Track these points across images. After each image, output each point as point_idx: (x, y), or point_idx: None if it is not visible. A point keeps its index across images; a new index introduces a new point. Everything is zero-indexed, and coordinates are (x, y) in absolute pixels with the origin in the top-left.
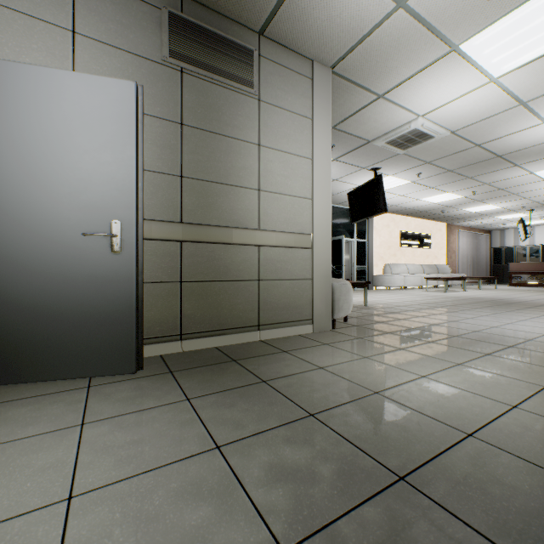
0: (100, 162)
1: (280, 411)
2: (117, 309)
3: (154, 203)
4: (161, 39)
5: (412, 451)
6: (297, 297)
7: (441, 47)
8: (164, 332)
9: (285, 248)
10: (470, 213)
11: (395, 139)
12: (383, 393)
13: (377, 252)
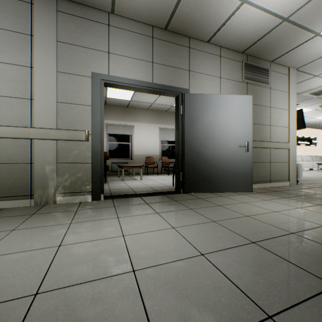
0: (242, 123)
1: None
2: (246, 170)
3: None
4: (241, 73)
5: None
6: (282, 170)
7: None
8: None
9: (278, 149)
10: None
11: (315, 92)
12: None
13: None
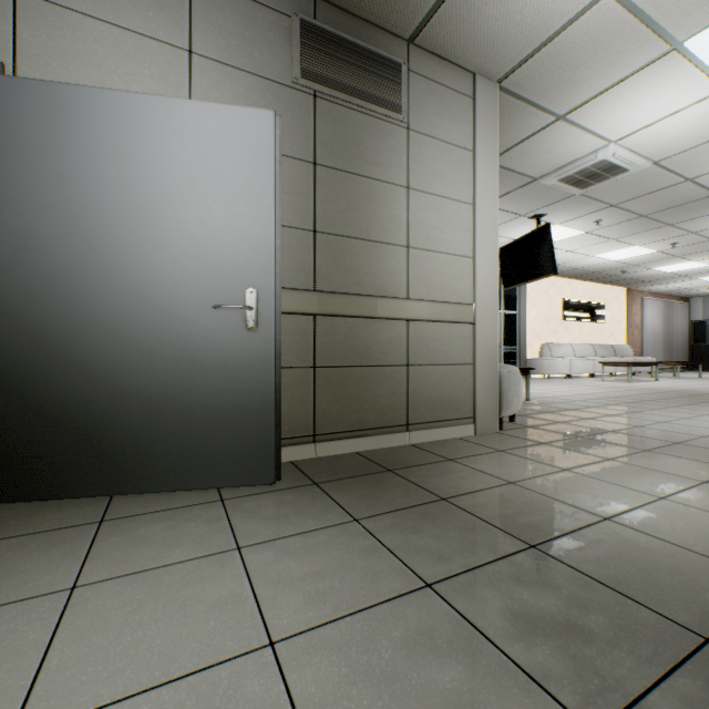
0: (232, 215)
1: (486, 540)
2: (253, 402)
3: (282, 266)
4: (290, 55)
5: (703, 603)
6: (454, 388)
7: (657, 45)
8: (294, 432)
9: (439, 323)
10: (663, 274)
11: (572, 175)
12: (617, 519)
13: (532, 328)
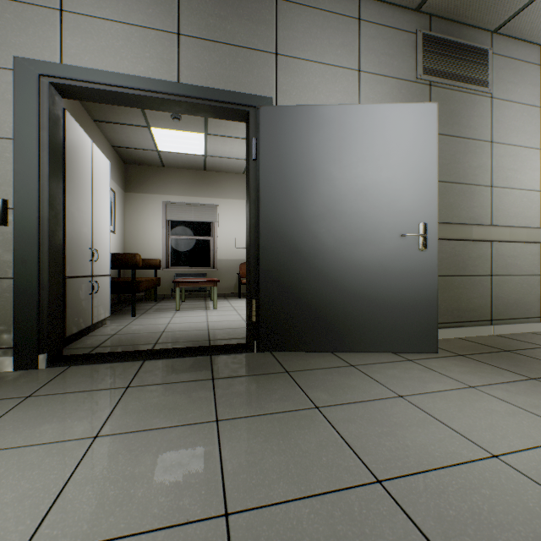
0: (409, 175)
1: None
2: (422, 298)
3: None
4: (414, 60)
5: None
6: (525, 294)
7: None
8: None
9: (514, 243)
10: None
11: None
12: None
13: None
